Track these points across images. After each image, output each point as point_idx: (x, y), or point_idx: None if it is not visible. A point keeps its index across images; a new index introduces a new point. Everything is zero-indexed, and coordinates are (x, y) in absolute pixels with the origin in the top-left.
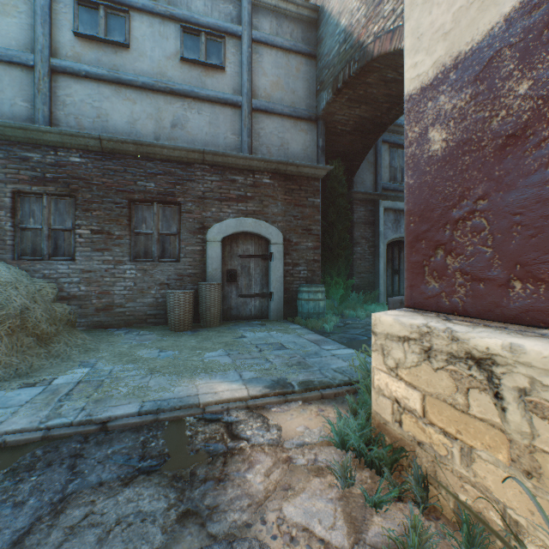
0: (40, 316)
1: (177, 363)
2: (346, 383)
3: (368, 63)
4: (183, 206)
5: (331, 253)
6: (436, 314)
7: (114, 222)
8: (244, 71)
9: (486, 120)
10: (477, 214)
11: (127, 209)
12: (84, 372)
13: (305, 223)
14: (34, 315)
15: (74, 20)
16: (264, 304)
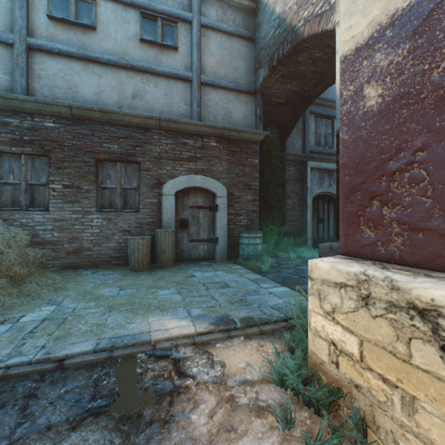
0: (14, 260)
1: (134, 301)
2: (282, 320)
3: (299, 44)
4: (142, 165)
5: (267, 205)
6: (372, 262)
7: (83, 178)
8: (194, 51)
9: (426, 72)
10: (415, 166)
11: (94, 167)
12: (50, 310)
13: (246, 179)
14: (8, 258)
15: (48, 5)
16: (211, 247)
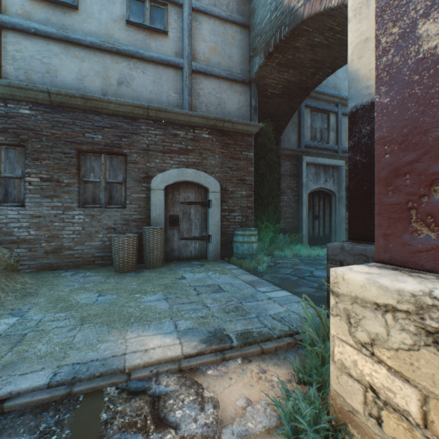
0: None
1: (113, 310)
2: (286, 334)
3: (298, 26)
4: (128, 157)
5: (262, 201)
6: (434, 275)
7: (63, 171)
8: (185, 36)
9: None
10: None
11: (75, 159)
12: (9, 324)
13: (240, 174)
14: None
15: None
16: (203, 246)
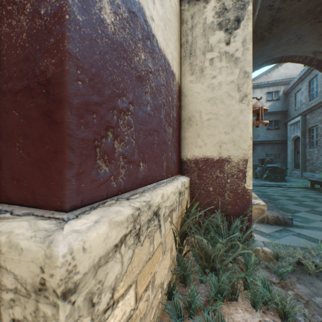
0: None
1: None
2: None
3: None
4: None
5: None
6: (112, 199)
7: None
8: None
9: (133, 52)
10: (130, 114)
11: None
12: None
13: None
14: None
15: None
16: None
